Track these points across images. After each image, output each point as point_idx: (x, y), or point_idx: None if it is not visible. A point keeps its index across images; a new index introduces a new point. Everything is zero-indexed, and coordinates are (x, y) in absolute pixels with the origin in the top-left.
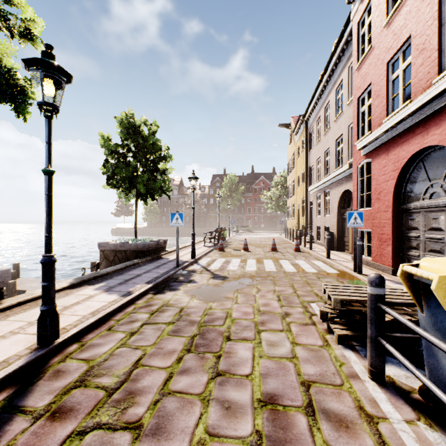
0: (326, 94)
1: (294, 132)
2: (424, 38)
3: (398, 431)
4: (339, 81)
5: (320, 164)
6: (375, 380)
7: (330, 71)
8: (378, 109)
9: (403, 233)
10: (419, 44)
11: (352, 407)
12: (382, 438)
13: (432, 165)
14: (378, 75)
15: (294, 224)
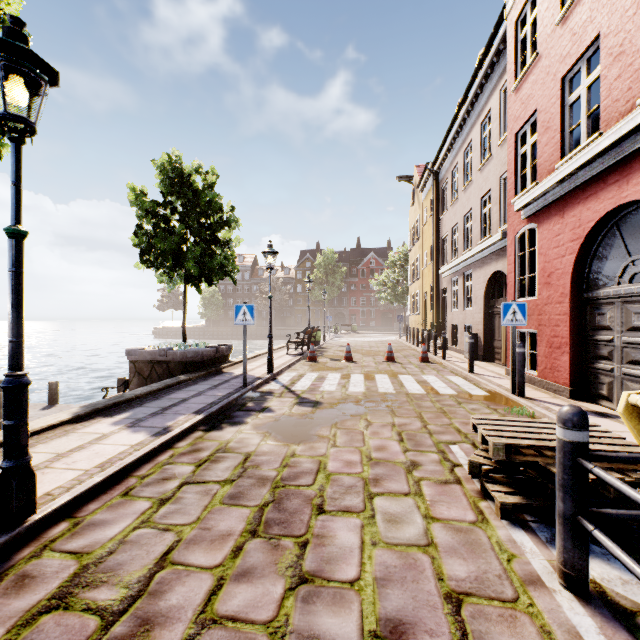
0: (466, 131)
1: (419, 187)
2: (621, 37)
3: None
4: (486, 110)
5: (458, 233)
6: (572, 590)
7: (473, 96)
8: (548, 148)
9: (587, 336)
10: (613, 47)
11: None
12: None
13: (633, 231)
14: (548, 97)
15: (419, 321)
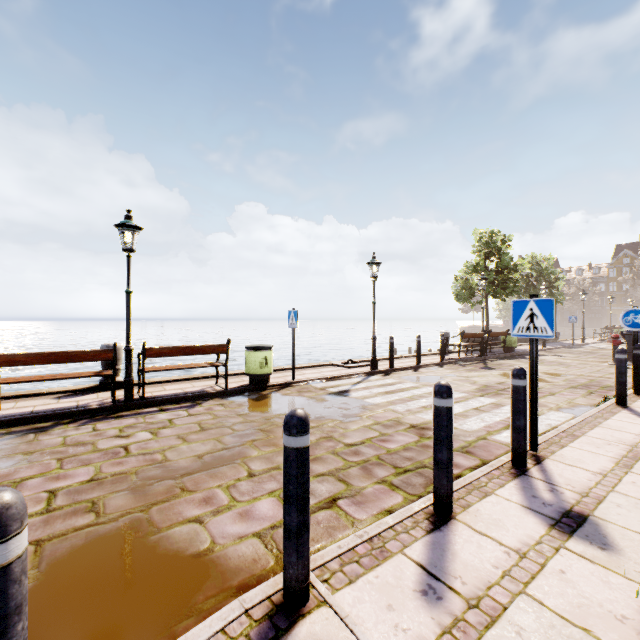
0: None
1: None
2: None
3: None
4: None
5: None
6: None
7: None
8: None
9: None
10: None
11: None
12: None
13: None
14: None
15: None
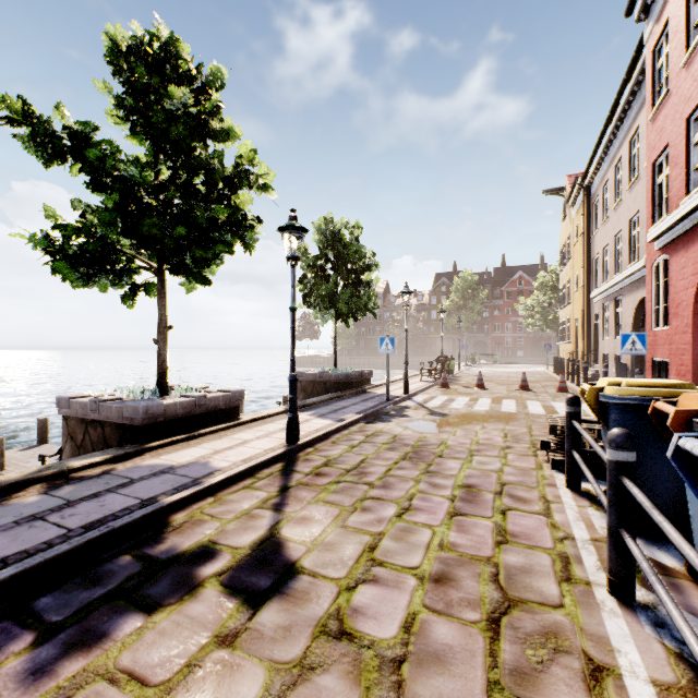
0: (616, 146)
1: (569, 202)
2: None
3: (565, 508)
4: (634, 128)
5: (609, 255)
6: (569, 488)
7: (620, 112)
8: (676, 183)
9: None
10: None
11: (536, 496)
12: (548, 508)
13: None
14: (676, 135)
15: (569, 350)
